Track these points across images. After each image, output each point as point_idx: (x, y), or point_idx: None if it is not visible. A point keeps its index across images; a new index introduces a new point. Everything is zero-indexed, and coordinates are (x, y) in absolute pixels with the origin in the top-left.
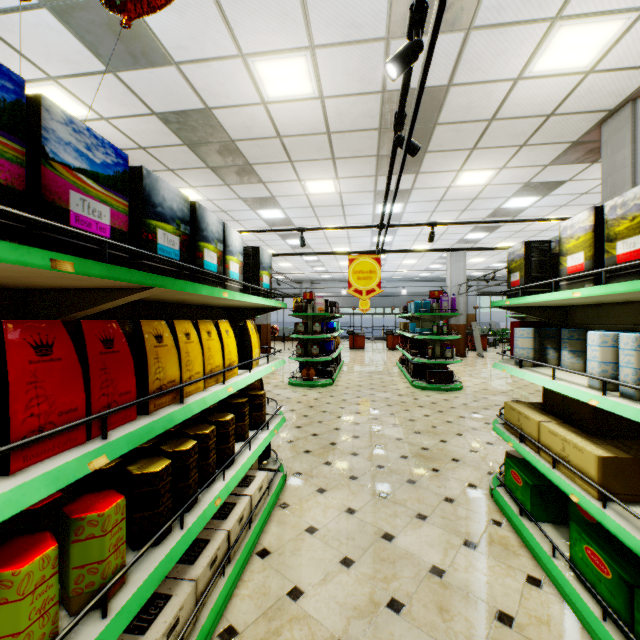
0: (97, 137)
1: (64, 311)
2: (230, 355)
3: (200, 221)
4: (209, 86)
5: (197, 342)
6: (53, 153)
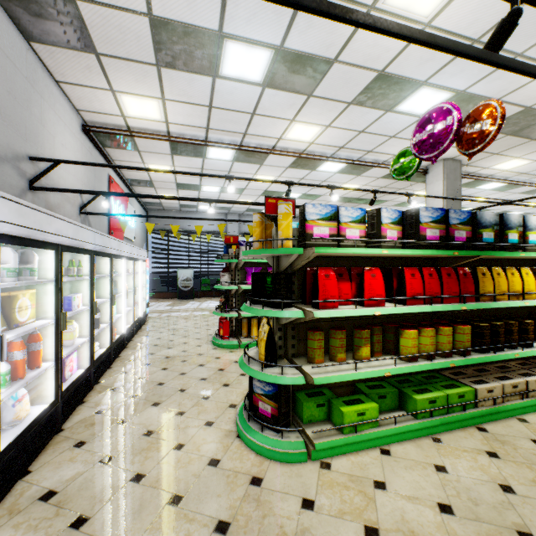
0: (461, 211)
1: (447, 264)
2: (528, 286)
3: (505, 221)
4: (526, 96)
5: (503, 277)
6: (450, 223)
